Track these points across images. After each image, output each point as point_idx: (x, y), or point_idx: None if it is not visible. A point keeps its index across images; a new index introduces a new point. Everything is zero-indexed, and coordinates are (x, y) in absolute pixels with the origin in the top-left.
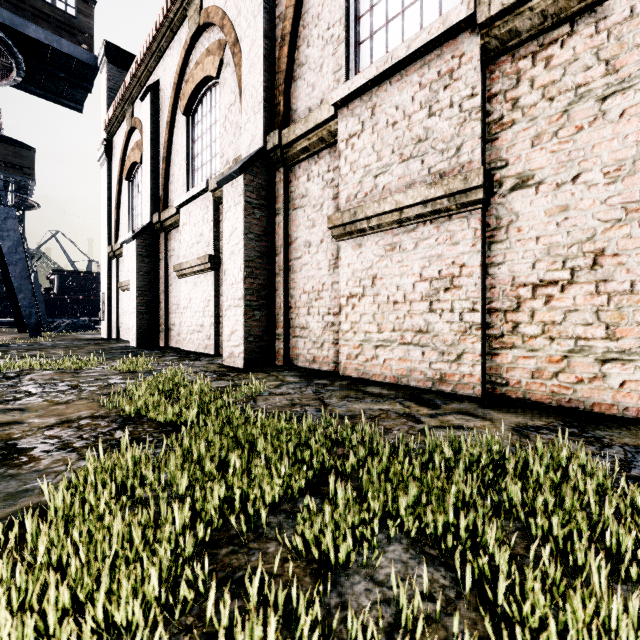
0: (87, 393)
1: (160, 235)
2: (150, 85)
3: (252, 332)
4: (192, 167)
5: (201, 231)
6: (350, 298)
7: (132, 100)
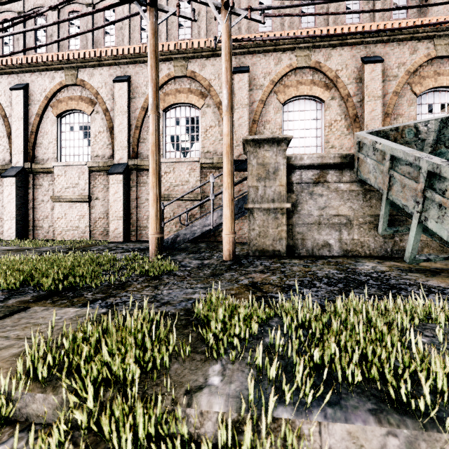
0: None
1: None
2: None
3: (19, 228)
4: None
5: None
6: (58, 218)
7: None
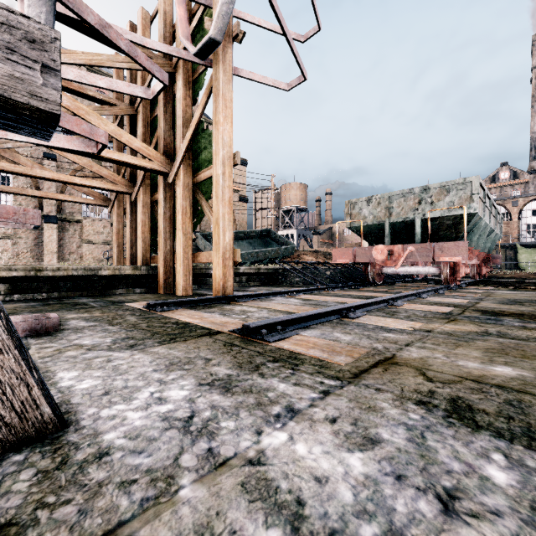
0: None
1: None
2: None
3: None
4: None
5: None
6: None
7: None
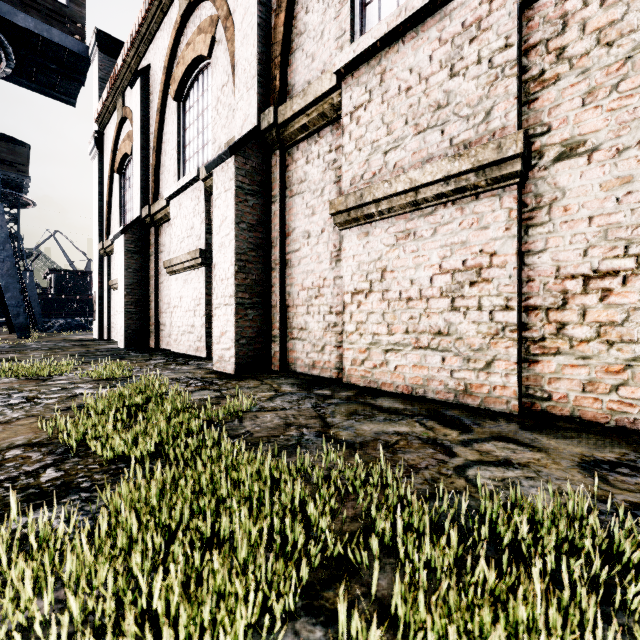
0: (40, 408)
1: (150, 230)
2: (140, 70)
3: (244, 333)
4: (183, 156)
5: (192, 224)
6: (355, 295)
7: (123, 89)
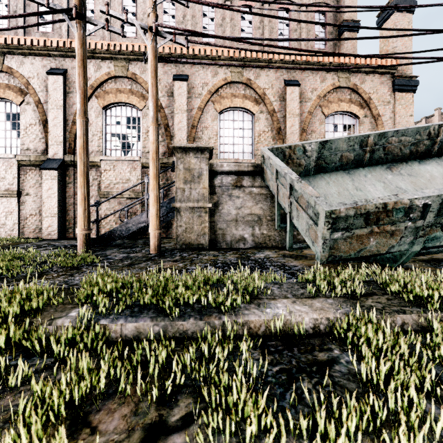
0: None
1: None
2: None
3: None
4: None
5: None
6: None
7: None
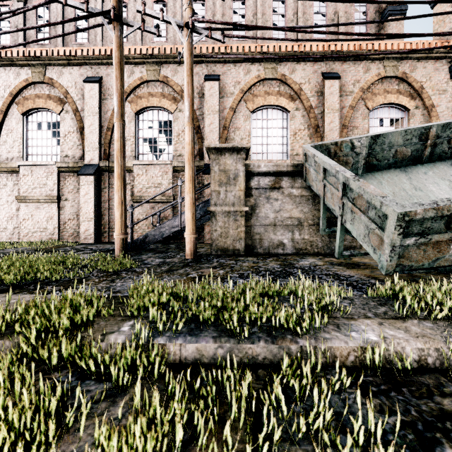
0: None
1: None
2: None
3: None
4: None
5: None
6: (24, 220)
7: None
